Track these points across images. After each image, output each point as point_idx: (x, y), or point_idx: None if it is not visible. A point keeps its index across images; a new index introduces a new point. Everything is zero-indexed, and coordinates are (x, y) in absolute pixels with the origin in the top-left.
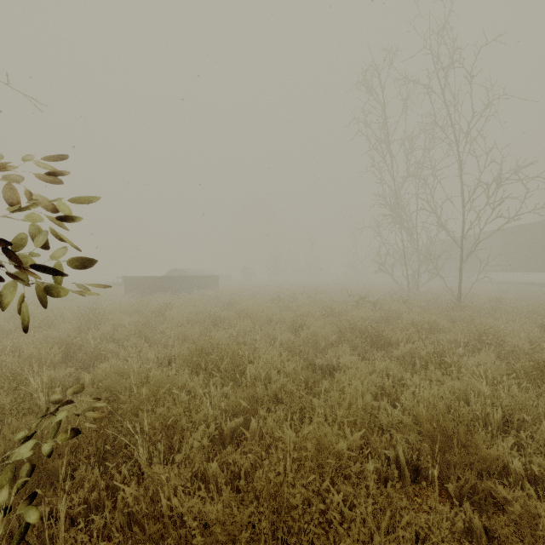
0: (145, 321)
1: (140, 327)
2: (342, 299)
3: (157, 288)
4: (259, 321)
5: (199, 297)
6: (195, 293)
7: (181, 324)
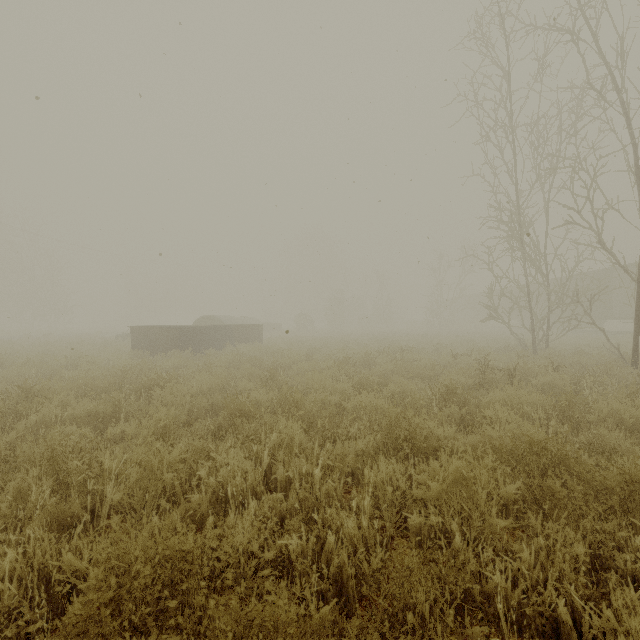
0: (108, 412)
1: (54, 445)
2: (443, 361)
3: (174, 342)
4: (318, 409)
5: (229, 358)
6: (228, 349)
7: (164, 426)
